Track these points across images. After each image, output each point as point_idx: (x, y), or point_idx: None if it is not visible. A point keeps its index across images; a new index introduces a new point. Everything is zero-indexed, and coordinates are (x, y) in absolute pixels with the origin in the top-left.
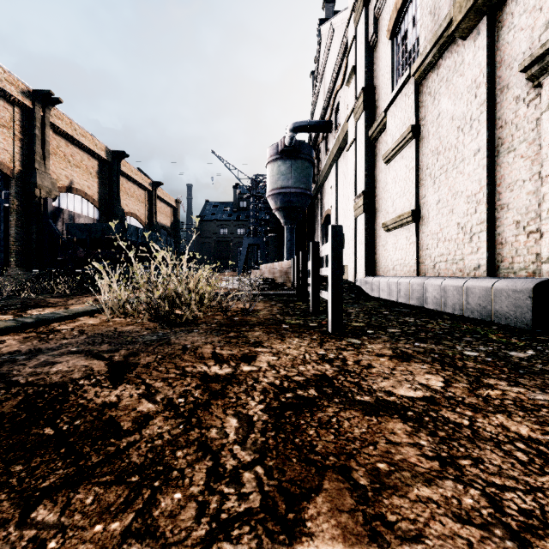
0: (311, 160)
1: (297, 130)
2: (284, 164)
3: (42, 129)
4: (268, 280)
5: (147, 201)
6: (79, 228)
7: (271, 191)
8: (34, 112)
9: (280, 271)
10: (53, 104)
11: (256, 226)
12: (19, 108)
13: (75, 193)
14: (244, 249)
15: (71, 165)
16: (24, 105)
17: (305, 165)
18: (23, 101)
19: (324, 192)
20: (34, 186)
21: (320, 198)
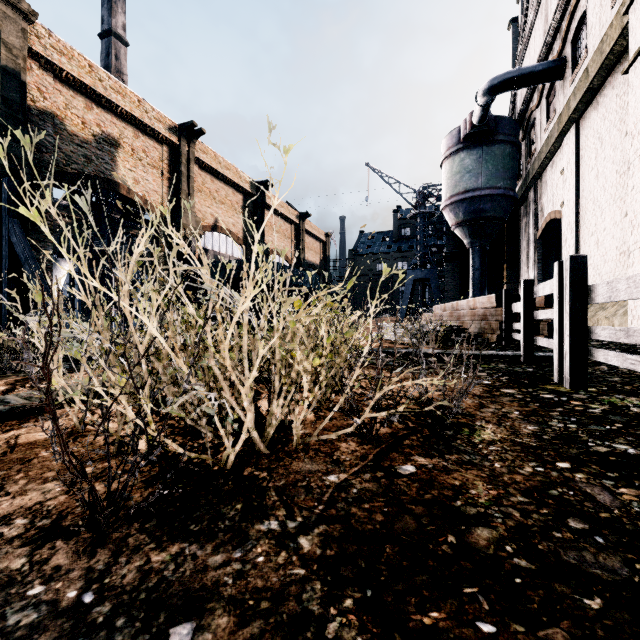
0: (516, 143)
1: (496, 90)
2: (470, 155)
3: (188, 165)
4: (454, 328)
5: (294, 236)
6: (216, 267)
7: (449, 199)
8: (180, 148)
9: (472, 313)
10: (197, 136)
11: (425, 254)
12: (167, 146)
13: (219, 232)
14: (408, 285)
15: (216, 201)
16: (171, 142)
17: (506, 152)
18: (170, 138)
19: (543, 186)
20: (179, 226)
21: (533, 198)
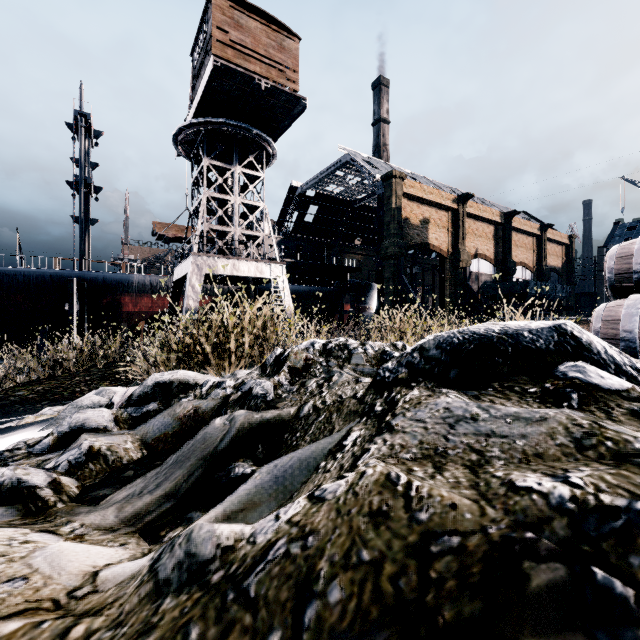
0: None
1: None
2: None
3: (461, 219)
4: None
5: (535, 246)
6: (491, 287)
7: None
8: (458, 211)
9: None
10: (468, 199)
11: None
12: (450, 212)
13: (478, 258)
14: None
15: (476, 237)
16: (453, 208)
17: None
18: (453, 207)
19: None
20: (459, 261)
21: None
